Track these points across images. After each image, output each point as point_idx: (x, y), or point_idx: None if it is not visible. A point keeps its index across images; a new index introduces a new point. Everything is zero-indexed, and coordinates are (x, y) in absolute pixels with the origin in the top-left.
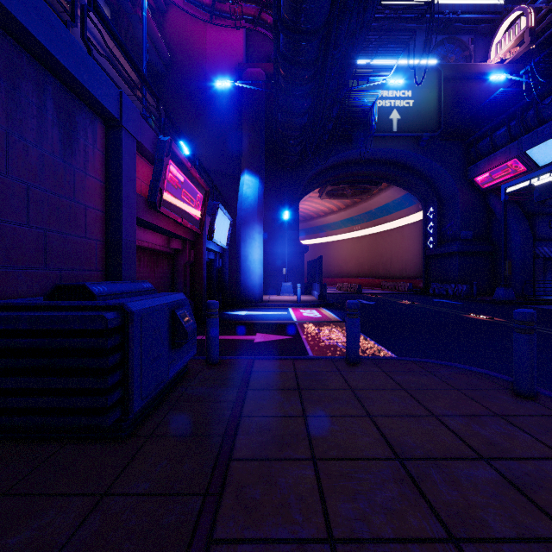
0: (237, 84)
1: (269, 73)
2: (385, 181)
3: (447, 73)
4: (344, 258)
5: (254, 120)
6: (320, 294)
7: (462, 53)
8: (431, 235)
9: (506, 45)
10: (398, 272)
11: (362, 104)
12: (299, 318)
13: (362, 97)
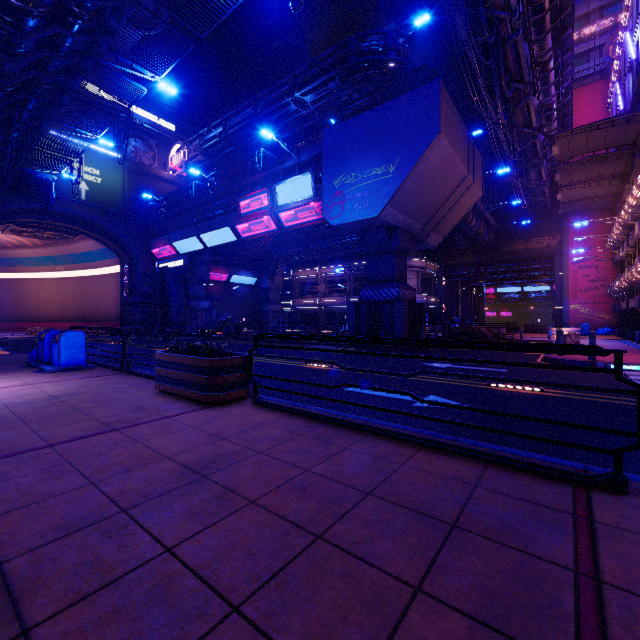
0: None
1: None
2: (82, 234)
3: (131, 167)
4: (44, 299)
5: None
6: None
7: (149, 152)
8: (126, 287)
9: (176, 162)
10: (103, 317)
11: (42, 178)
12: None
13: (40, 175)
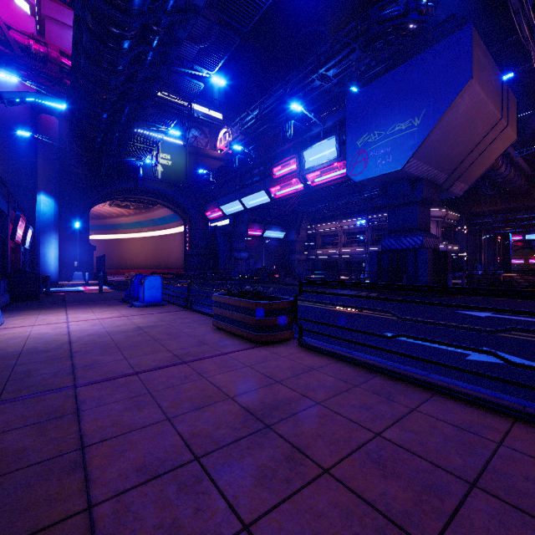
0: (36, 136)
1: (62, 115)
2: (159, 204)
3: (191, 150)
4: (135, 253)
5: (50, 155)
6: (103, 279)
7: (204, 137)
8: (188, 242)
9: (223, 143)
10: (172, 265)
11: (133, 165)
12: (86, 289)
13: (132, 162)
